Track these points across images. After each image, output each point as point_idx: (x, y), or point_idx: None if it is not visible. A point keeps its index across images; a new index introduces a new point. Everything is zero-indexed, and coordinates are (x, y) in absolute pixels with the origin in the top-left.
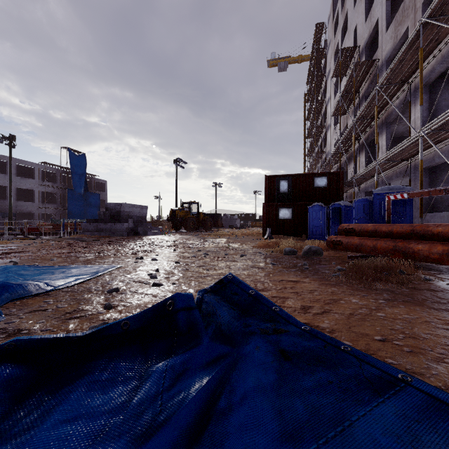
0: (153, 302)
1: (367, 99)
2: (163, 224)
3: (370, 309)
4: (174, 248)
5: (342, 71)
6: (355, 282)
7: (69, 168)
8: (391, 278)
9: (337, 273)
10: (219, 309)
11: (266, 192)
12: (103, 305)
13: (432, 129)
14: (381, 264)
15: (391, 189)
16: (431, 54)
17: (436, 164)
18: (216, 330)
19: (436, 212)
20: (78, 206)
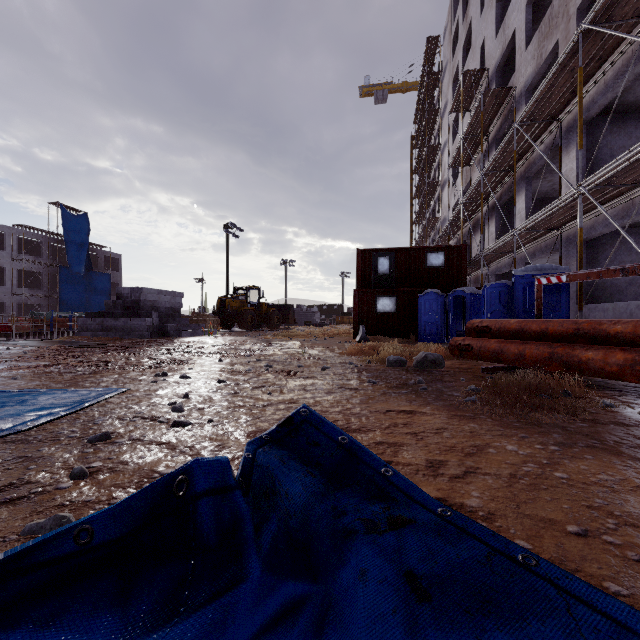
0: (168, 459)
1: (499, 143)
2: (207, 319)
3: (540, 465)
4: (220, 356)
5: (464, 104)
6: (503, 412)
7: (61, 235)
8: (554, 403)
9: (473, 396)
10: (285, 481)
11: (359, 273)
12: (71, 470)
13: (597, 183)
14: (536, 382)
15: (539, 269)
16: (590, 80)
17: (596, 235)
18: (276, 533)
19: (596, 303)
20: (77, 292)
